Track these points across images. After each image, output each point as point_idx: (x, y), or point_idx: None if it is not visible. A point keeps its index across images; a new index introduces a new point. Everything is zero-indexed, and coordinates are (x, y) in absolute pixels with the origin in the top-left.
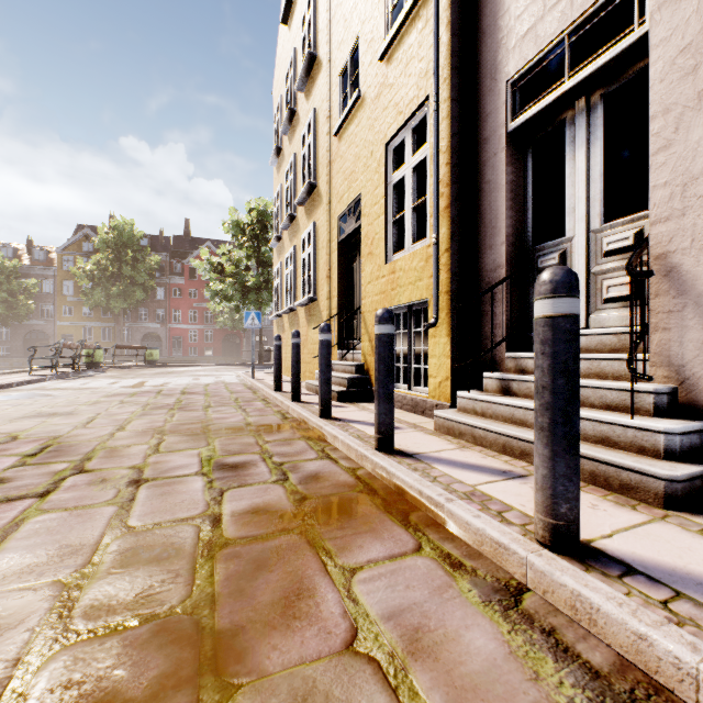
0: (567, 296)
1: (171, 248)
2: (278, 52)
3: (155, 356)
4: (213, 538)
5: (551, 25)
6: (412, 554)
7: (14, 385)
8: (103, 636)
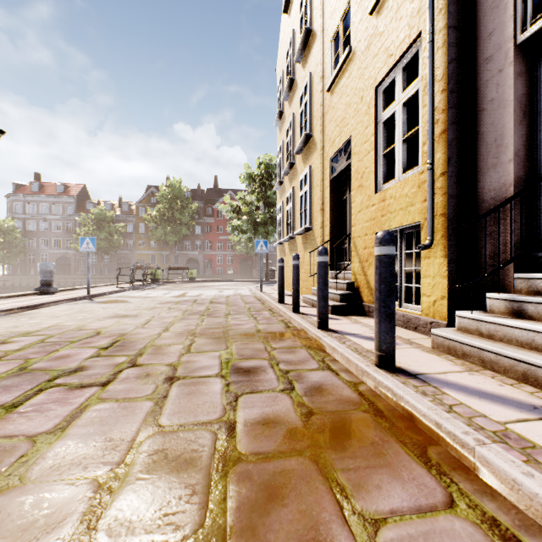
0: None
1: (205, 198)
2: (280, 37)
3: (194, 274)
4: (227, 450)
5: None
6: (444, 510)
7: (107, 293)
8: None
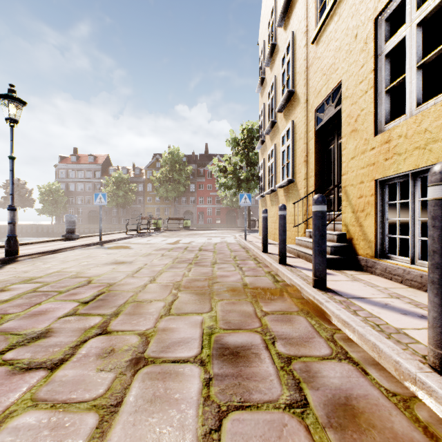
0: None
1: (198, 161)
2: (262, 12)
3: (188, 224)
4: None
5: None
6: None
7: (116, 240)
8: None
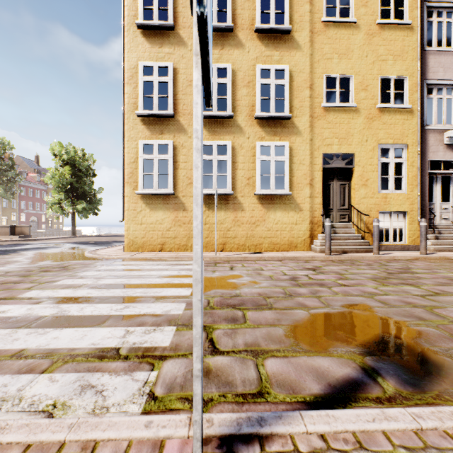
0: None
1: None
2: None
3: None
4: None
5: (441, 156)
6: None
7: None
8: None
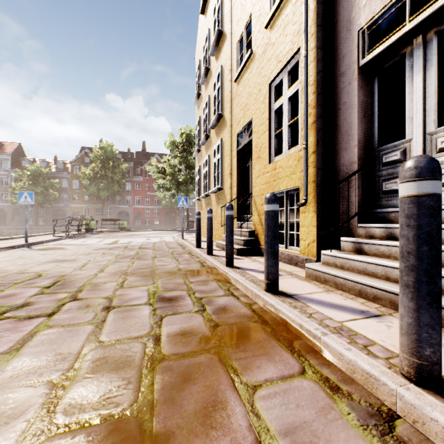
0: (430, 178)
1: (134, 159)
2: (198, 32)
3: (125, 225)
4: (154, 354)
5: None
6: (298, 376)
7: (44, 242)
8: (74, 431)
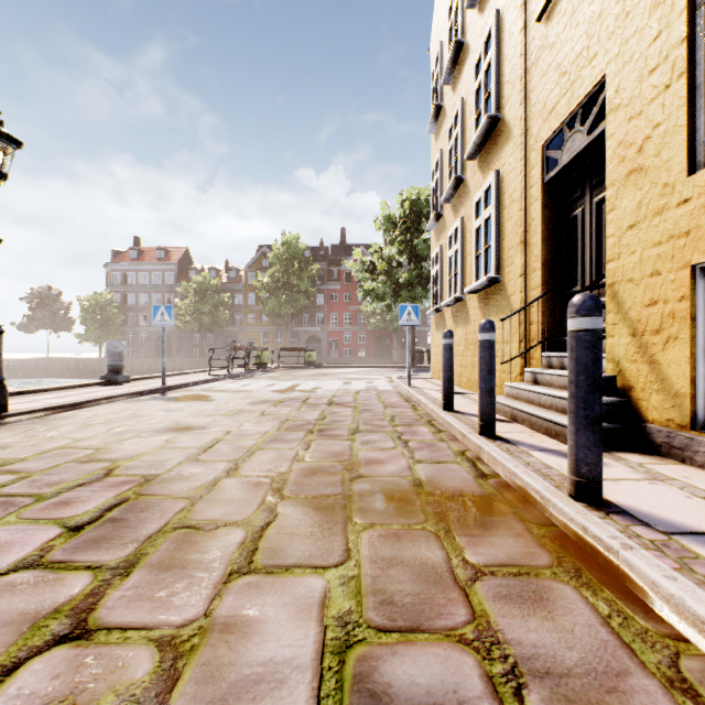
0: None
1: (329, 257)
2: None
3: (313, 357)
4: None
5: None
6: None
7: (191, 384)
8: None
